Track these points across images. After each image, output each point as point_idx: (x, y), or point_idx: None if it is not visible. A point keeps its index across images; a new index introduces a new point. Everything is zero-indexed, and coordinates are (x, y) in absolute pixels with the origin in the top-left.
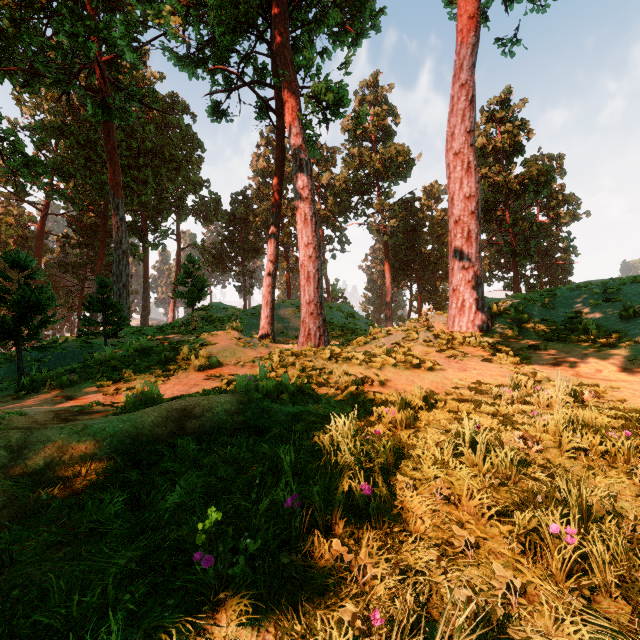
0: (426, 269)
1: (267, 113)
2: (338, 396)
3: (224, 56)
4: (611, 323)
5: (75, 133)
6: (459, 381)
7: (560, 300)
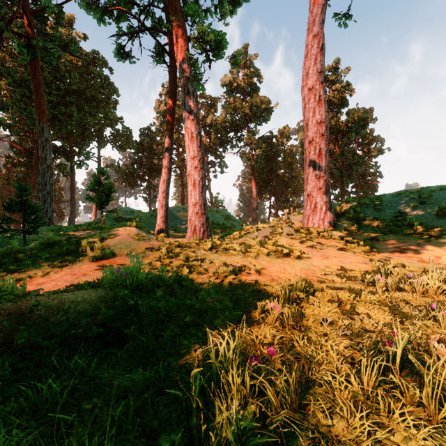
0: (281, 186)
1: (162, 53)
2: (217, 285)
3: (127, 7)
4: (429, 220)
5: (12, 74)
6: (326, 268)
7: (385, 204)
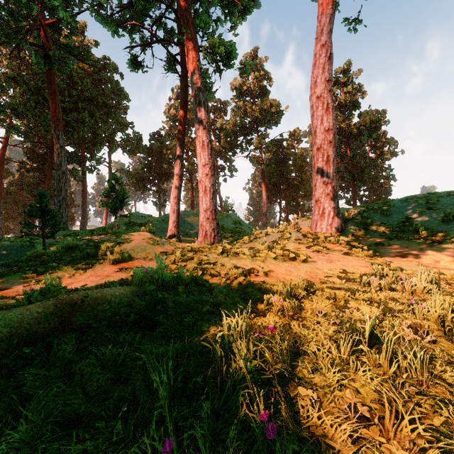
0: (291, 190)
1: (173, 64)
2: (229, 285)
3: (140, 19)
4: (435, 225)
5: (27, 82)
6: (329, 271)
7: (394, 209)
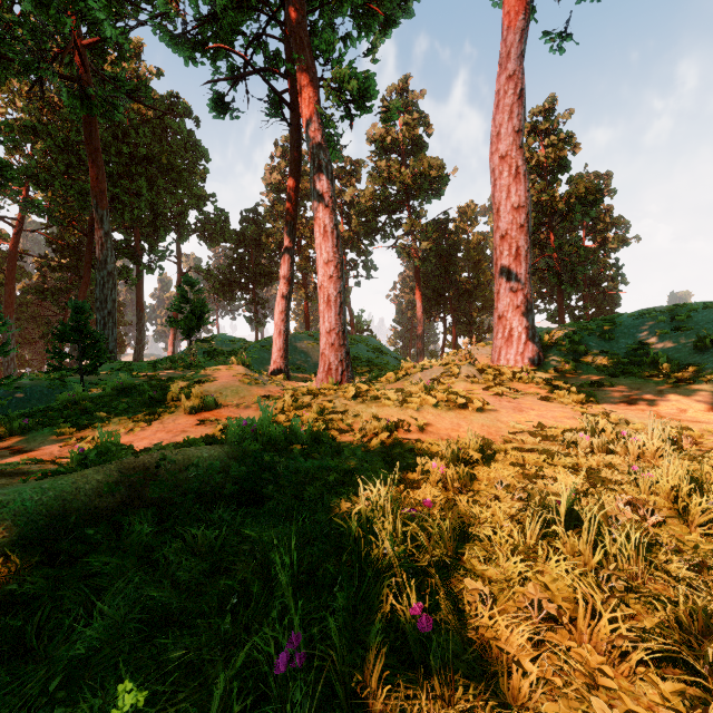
0: (462, 298)
1: (280, 107)
2: (366, 445)
3: (228, 38)
4: (684, 355)
5: (53, 134)
6: (517, 424)
7: (620, 329)
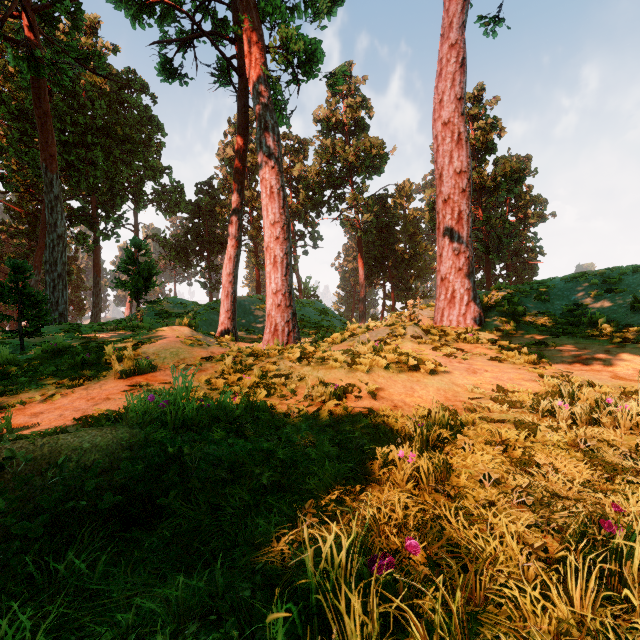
0: (399, 267)
1: (227, 70)
2: (311, 416)
3: (175, 1)
4: (620, 315)
5: (6, 101)
6: (475, 388)
7: (554, 292)
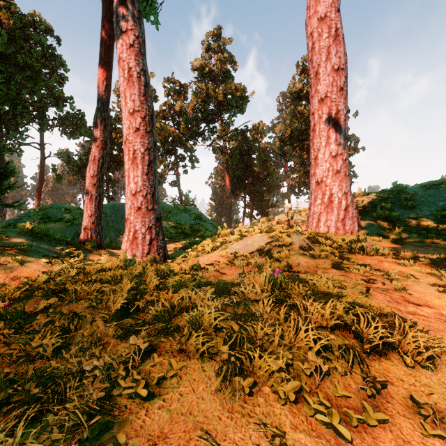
0: (256, 184)
1: None
2: None
3: None
4: None
5: None
6: None
7: (417, 198)
